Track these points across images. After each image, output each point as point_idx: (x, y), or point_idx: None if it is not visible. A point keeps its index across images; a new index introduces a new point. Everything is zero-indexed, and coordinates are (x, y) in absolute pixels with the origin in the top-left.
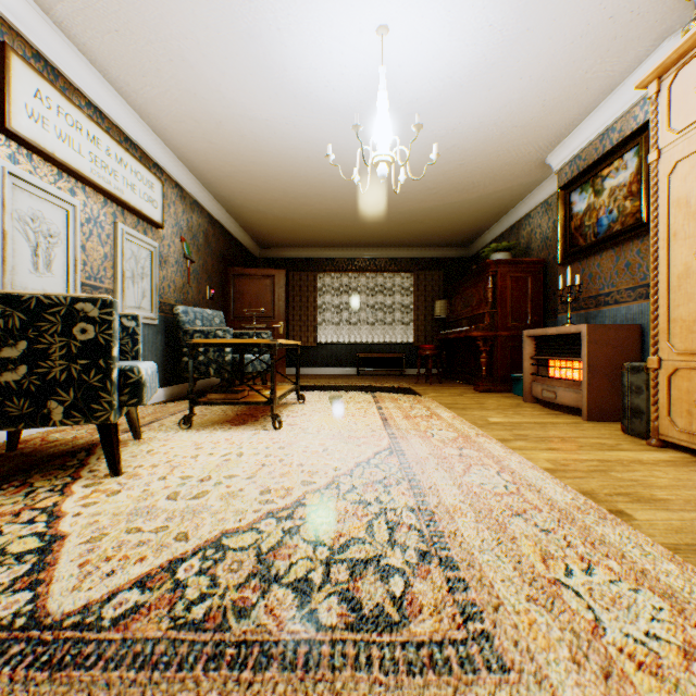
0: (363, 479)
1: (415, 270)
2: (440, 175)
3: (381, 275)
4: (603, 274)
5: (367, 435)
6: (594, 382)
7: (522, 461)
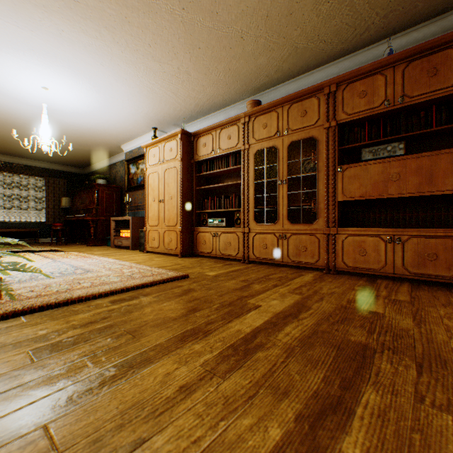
0: (49, 266)
1: (47, 176)
2: (70, 137)
3: (18, 175)
4: (140, 198)
5: (39, 260)
6: (134, 236)
7: (105, 258)
